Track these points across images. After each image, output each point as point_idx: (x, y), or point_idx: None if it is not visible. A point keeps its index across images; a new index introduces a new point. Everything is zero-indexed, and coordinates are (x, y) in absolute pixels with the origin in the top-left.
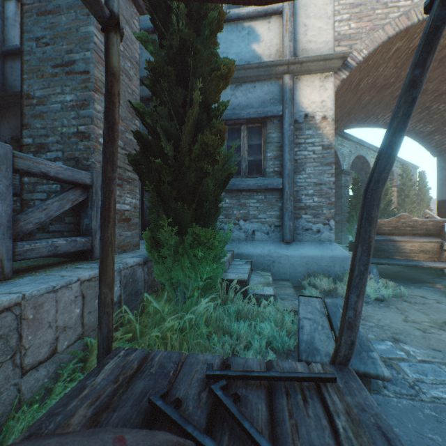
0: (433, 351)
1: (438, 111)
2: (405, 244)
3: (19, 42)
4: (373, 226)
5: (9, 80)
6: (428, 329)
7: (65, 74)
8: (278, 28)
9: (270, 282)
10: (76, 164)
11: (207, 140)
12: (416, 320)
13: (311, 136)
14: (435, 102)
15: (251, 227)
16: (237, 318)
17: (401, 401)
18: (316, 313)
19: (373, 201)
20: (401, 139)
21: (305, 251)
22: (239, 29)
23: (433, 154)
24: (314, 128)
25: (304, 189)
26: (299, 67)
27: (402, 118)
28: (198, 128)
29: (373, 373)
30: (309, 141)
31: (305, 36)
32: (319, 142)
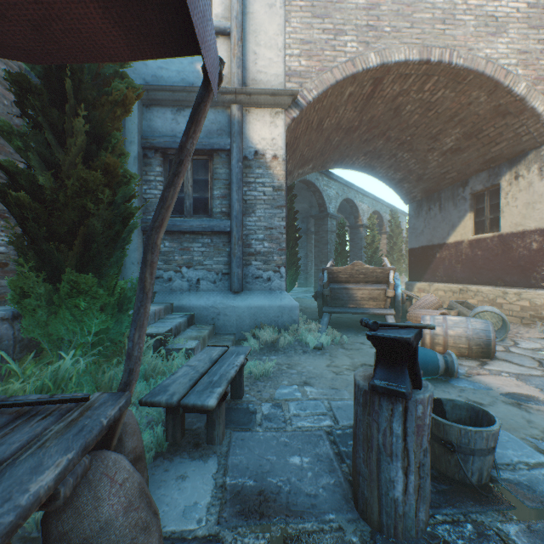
0: (330, 390)
1: (403, 159)
2: (357, 292)
3: None
4: (148, 267)
5: None
6: (343, 371)
7: None
8: (226, 50)
9: (201, 336)
10: None
11: (84, 174)
12: (338, 365)
13: (262, 175)
14: (400, 150)
15: (195, 275)
16: (144, 376)
17: (266, 434)
18: (205, 360)
19: (149, 246)
20: (173, 194)
21: (254, 301)
22: None
23: (405, 202)
24: (265, 167)
25: (254, 233)
26: (248, 98)
27: (172, 176)
28: (88, 159)
29: (200, 404)
30: (259, 180)
31: (255, 65)
32: (270, 183)
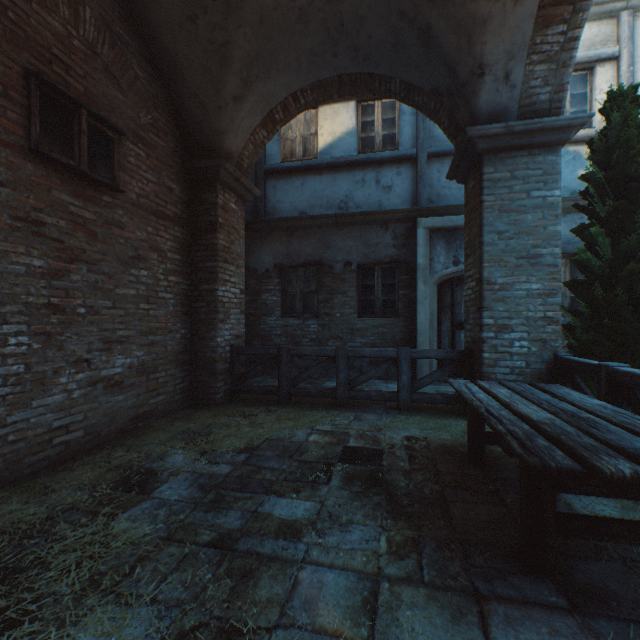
0: None
1: None
2: None
3: (281, 158)
4: None
5: (271, 201)
6: None
7: (529, 266)
8: None
9: None
10: (542, 344)
11: None
12: None
13: None
14: None
15: None
16: None
17: None
18: None
19: None
20: None
21: None
22: (562, 154)
23: None
24: None
25: None
26: None
27: None
28: None
29: None
30: None
31: None
32: None
